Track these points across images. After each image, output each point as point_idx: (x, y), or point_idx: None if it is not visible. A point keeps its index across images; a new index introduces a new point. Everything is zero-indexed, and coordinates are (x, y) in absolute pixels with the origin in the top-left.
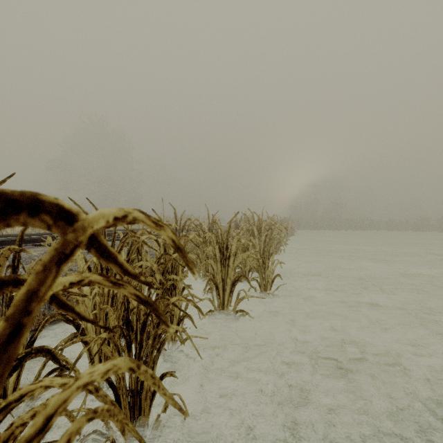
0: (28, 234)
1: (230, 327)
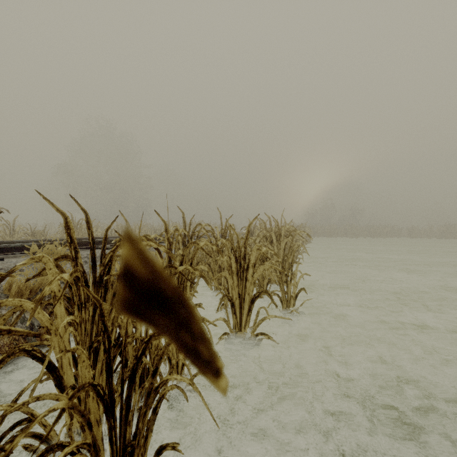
0: (23, 241)
1: (249, 352)
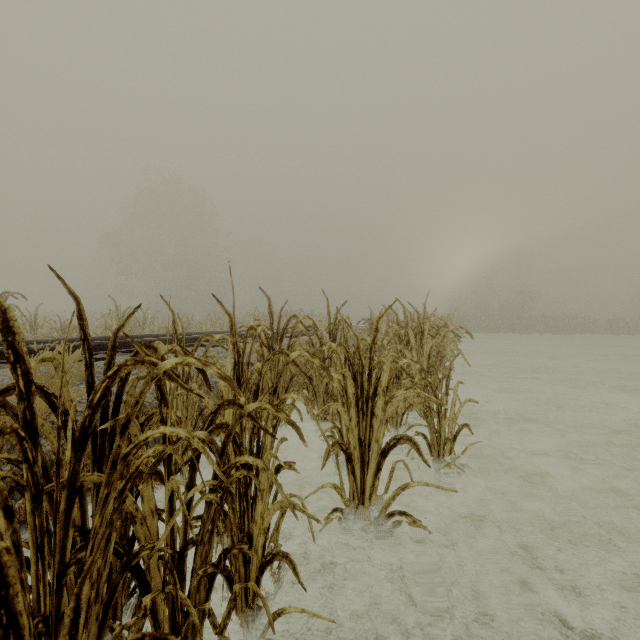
0: (39, 341)
1: (378, 543)
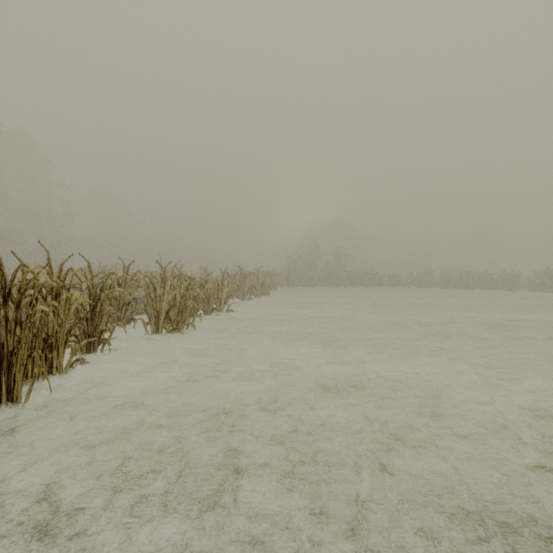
0: None
1: None
